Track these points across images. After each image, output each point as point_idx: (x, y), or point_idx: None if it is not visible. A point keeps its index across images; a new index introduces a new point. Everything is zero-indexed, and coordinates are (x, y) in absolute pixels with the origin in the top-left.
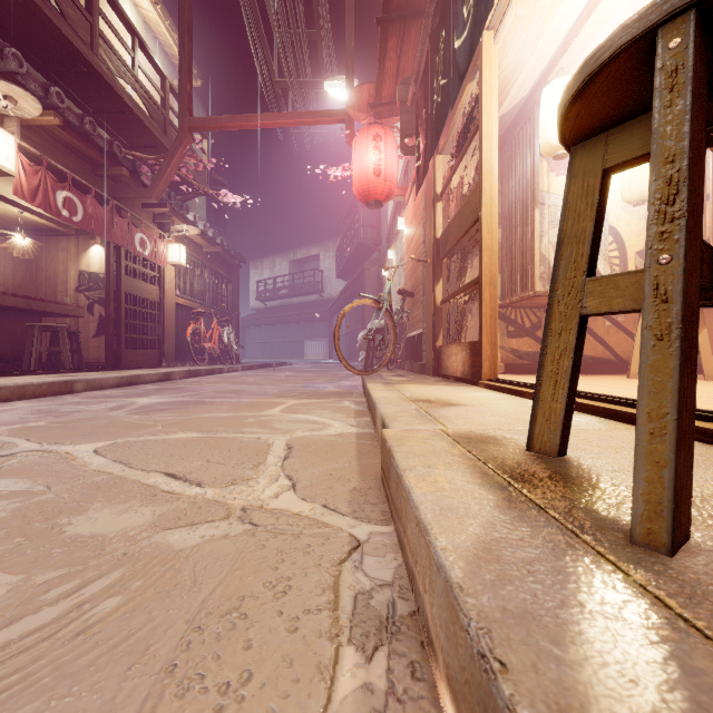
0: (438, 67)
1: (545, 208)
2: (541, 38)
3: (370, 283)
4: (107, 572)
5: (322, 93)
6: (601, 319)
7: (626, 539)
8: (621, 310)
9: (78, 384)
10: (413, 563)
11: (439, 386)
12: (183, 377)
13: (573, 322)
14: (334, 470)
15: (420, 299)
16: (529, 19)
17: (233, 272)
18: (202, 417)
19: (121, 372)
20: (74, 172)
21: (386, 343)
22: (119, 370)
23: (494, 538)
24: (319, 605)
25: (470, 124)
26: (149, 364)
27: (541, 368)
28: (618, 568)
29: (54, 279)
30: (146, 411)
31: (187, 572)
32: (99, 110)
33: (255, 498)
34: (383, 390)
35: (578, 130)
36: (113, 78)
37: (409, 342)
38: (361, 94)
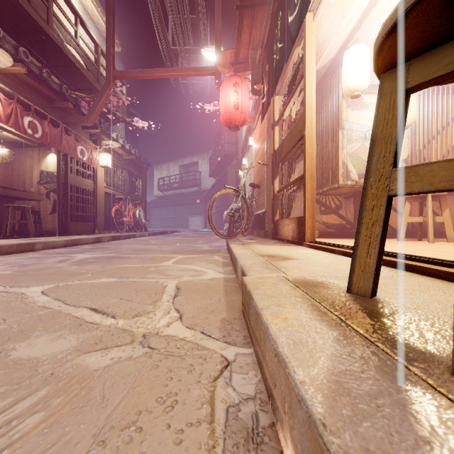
0: (277, 36)
1: (344, 131)
2: (344, 19)
3: (231, 180)
4: (36, 390)
5: (200, 57)
6: None
7: (448, 371)
8: (419, 191)
9: (37, 245)
10: (272, 384)
11: (277, 246)
12: (109, 240)
13: (382, 200)
14: (209, 305)
15: (264, 189)
16: (336, 5)
17: (142, 172)
18: (119, 267)
19: (68, 237)
20: (36, 104)
21: (241, 218)
22: (67, 235)
23: (340, 371)
24: (199, 418)
25: (297, 75)
26: (87, 232)
27: (358, 233)
28: (453, 402)
29: (23, 175)
30: (82, 263)
31: (98, 389)
32: (53, 65)
33: (153, 327)
34: (241, 249)
35: (388, 60)
36: (62, 43)
37: (256, 217)
38: (226, 56)
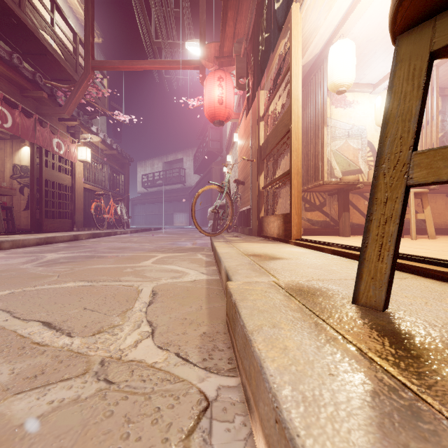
0: (262, 26)
1: (328, 128)
2: (330, 12)
3: (215, 177)
4: None
5: (184, 52)
6: (362, 200)
7: None
8: None
9: (5, 244)
10: None
11: (263, 243)
12: (87, 237)
13: (398, 192)
14: (188, 315)
15: (249, 186)
16: None
17: (125, 168)
18: (92, 268)
19: (41, 235)
20: (5, 92)
21: (226, 215)
22: (41, 233)
23: None
24: None
25: (282, 70)
26: (64, 229)
27: (367, 232)
28: None
29: None
30: (50, 264)
31: None
32: (27, 52)
33: (116, 348)
34: (225, 247)
35: (410, 14)
36: (36, 29)
37: (241, 214)
38: (210, 49)
